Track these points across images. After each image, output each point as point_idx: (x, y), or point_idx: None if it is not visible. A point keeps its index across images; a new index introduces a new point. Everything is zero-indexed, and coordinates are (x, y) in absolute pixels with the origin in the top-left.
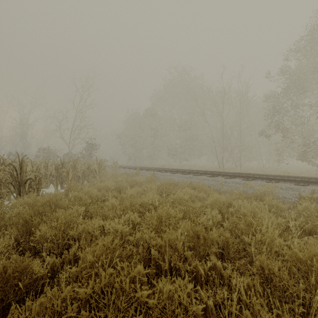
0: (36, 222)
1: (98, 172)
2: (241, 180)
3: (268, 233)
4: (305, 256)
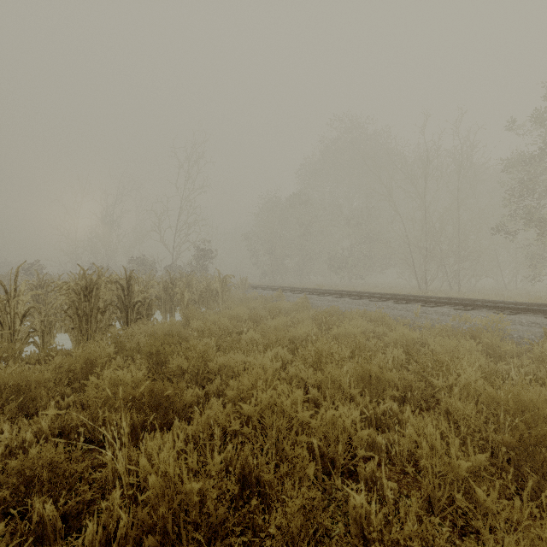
0: (169, 351)
1: (221, 294)
2: (451, 310)
3: (466, 375)
4: (500, 395)
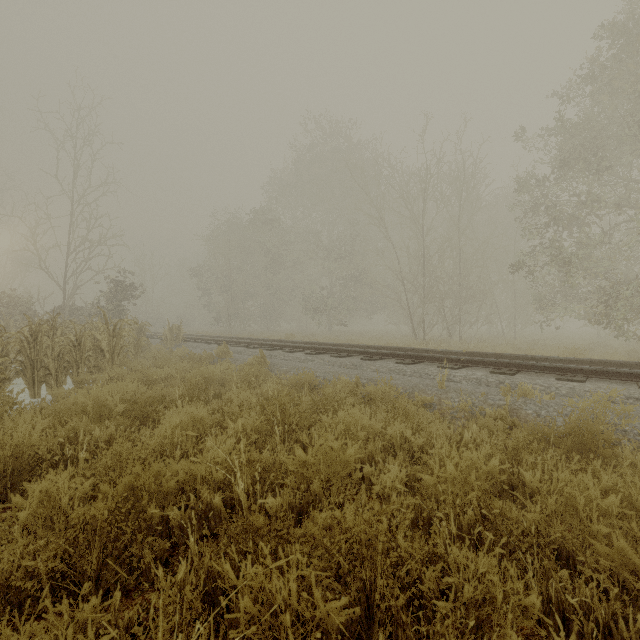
0: None
1: (109, 353)
2: (488, 374)
3: None
4: None
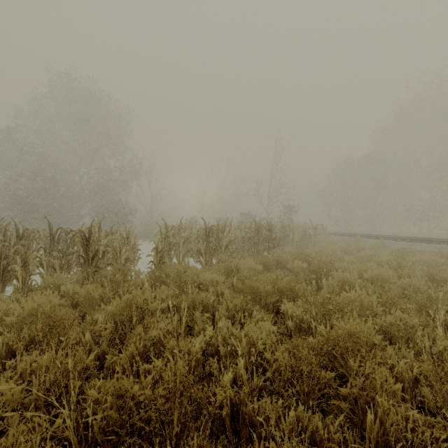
0: (311, 259)
1: (313, 237)
2: None
3: None
4: None
